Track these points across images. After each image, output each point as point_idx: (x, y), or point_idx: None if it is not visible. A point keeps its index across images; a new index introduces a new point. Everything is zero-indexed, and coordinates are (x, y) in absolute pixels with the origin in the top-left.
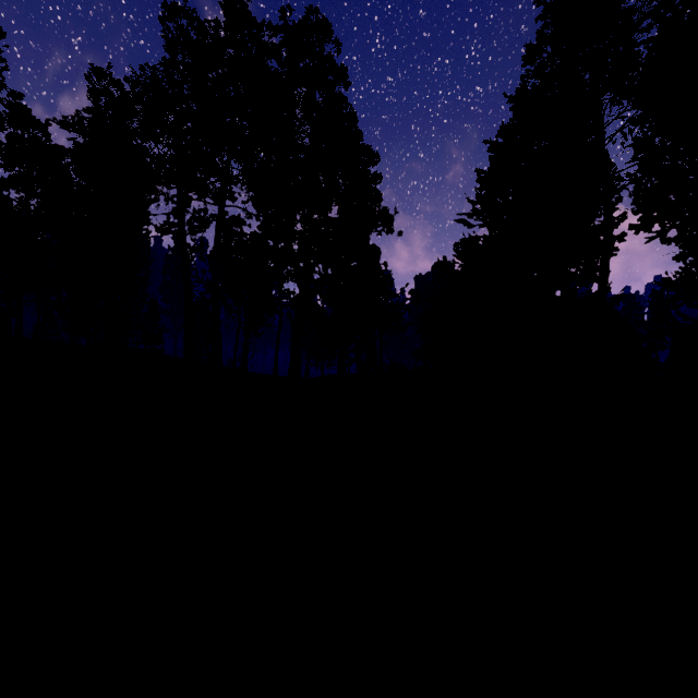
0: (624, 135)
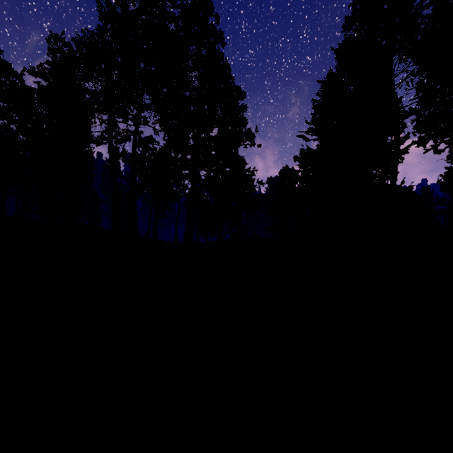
0: (407, 83)
